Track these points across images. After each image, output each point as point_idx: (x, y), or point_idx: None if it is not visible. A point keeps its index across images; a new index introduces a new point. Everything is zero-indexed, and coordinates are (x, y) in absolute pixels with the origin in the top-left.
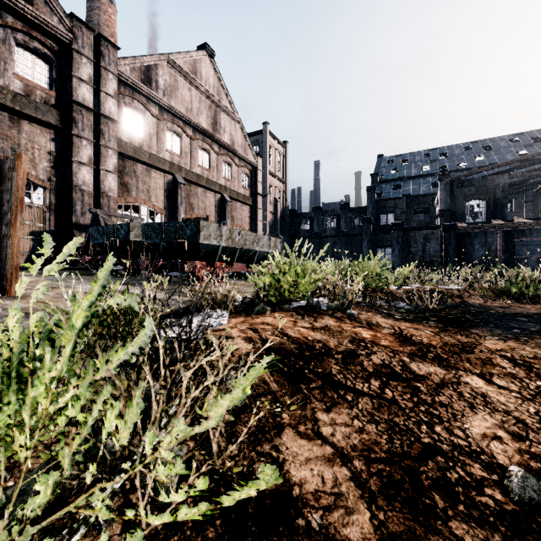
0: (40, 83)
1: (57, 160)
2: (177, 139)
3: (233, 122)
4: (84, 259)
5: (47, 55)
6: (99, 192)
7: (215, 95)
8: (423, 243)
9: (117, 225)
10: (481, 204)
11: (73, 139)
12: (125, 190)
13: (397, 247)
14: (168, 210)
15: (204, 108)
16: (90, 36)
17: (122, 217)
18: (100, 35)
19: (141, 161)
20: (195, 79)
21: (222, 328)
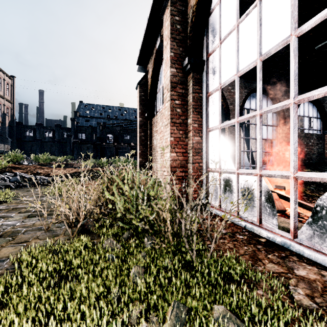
0: None
1: None
2: None
3: None
4: None
5: None
6: None
7: None
8: (87, 149)
9: None
10: (112, 136)
11: None
12: None
13: (76, 150)
14: None
15: None
16: None
17: None
18: None
19: None
20: None
21: None
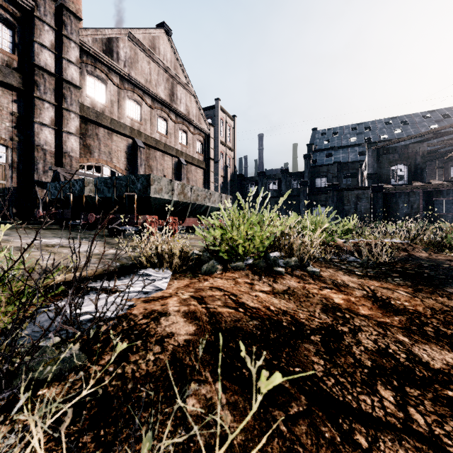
0: (3, 47)
1: (19, 120)
2: (137, 107)
3: (189, 95)
4: (39, 213)
5: (9, 20)
6: (61, 152)
7: (172, 70)
8: (355, 201)
9: (72, 180)
10: (403, 168)
11: (34, 101)
12: (87, 151)
13: (332, 205)
14: (129, 171)
15: (162, 80)
16: (53, 6)
17: (83, 175)
18: (62, 6)
19: (103, 125)
20: (154, 54)
21: (158, 296)
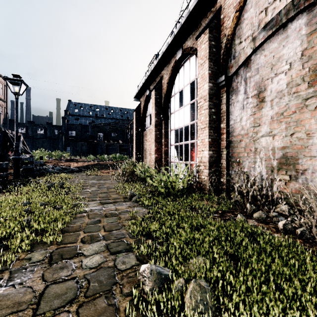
0: None
1: None
2: None
3: None
4: None
5: None
6: None
7: None
8: (81, 146)
9: None
10: (102, 134)
11: None
12: None
13: (72, 147)
14: None
15: None
16: None
17: None
18: None
19: None
20: None
21: None
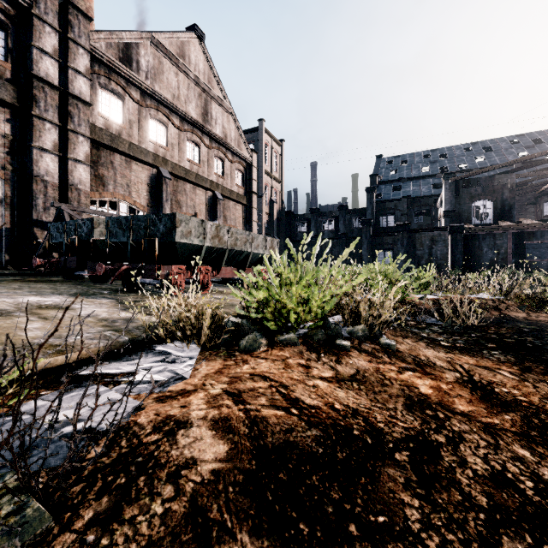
0: None
1: (13, 145)
2: (162, 128)
3: (226, 114)
4: (35, 262)
5: (1, 19)
6: (66, 184)
7: (205, 83)
8: (430, 245)
9: (78, 220)
10: (488, 204)
11: (33, 121)
12: (100, 183)
13: (402, 249)
14: (152, 208)
15: (194, 96)
16: (56, 2)
17: (94, 214)
18: (67, 2)
19: (119, 150)
20: (183, 63)
21: (178, 389)
